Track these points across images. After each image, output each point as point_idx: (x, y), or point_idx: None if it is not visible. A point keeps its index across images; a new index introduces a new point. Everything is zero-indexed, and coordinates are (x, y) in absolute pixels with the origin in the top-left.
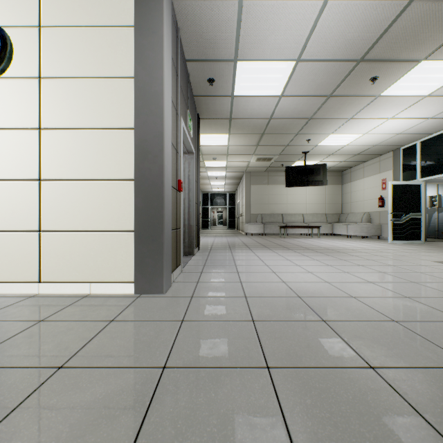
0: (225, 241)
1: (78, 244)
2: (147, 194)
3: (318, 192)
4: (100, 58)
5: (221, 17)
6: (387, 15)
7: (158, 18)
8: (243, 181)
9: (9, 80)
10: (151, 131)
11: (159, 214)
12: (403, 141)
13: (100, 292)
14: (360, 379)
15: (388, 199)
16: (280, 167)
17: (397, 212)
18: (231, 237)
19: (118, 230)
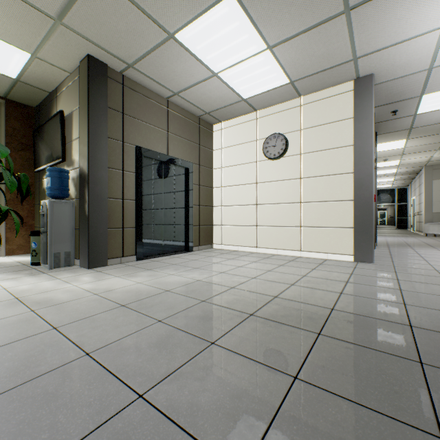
0: (399, 240)
1: (320, 234)
2: (361, 208)
3: None
4: (332, 139)
5: (410, 81)
6: None
7: (368, 110)
8: (420, 175)
9: (286, 158)
10: (364, 173)
11: (369, 218)
12: None
13: (332, 258)
14: None
15: None
16: None
17: None
18: (405, 237)
19: (342, 227)
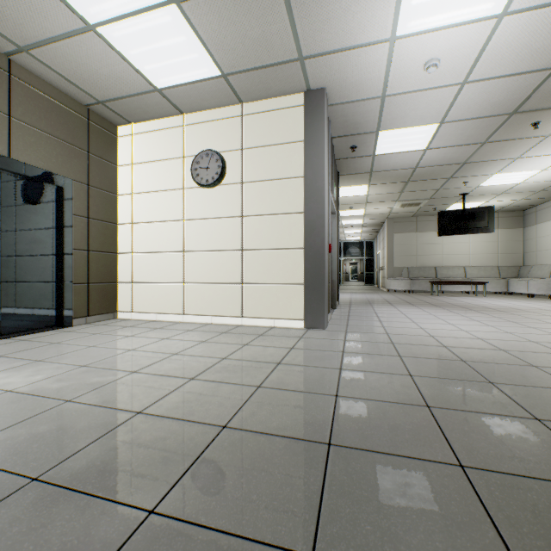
0: (363, 297)
1: (266, 293)
2: (313, 259)
3: (486, 238)
4: (281, 166)
5: (366, 109)
6: (531, 82)
7: (320, 134)
8: (384, 228)
9: (224, 186)
10: (316, 214)
11: (321, 272)
12: None
13: (280, 326)
14: (452, 362)
15: None
16: (432, 210)
17: None
18: (370, 294)
19: (292, 283)
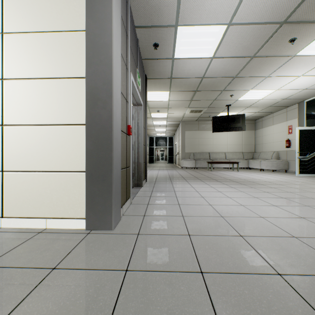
0: (166, 173)
1: (36, 183)
2: (97, 138)
3: (236, 136)
4: (55, 14)
5: None
6: None
7: None
8: (179, 128)
9: None
10: (101, 79)
11: (108, 156)
12: (308, 95)
13: (54, 227)
14: None
15: (296, 141)
16: (208, 117)
17: (303, 151)
18: (171, 170)
19: (71, 170)
